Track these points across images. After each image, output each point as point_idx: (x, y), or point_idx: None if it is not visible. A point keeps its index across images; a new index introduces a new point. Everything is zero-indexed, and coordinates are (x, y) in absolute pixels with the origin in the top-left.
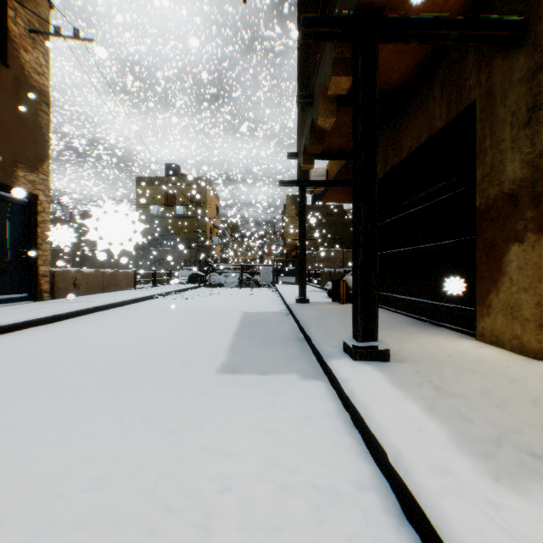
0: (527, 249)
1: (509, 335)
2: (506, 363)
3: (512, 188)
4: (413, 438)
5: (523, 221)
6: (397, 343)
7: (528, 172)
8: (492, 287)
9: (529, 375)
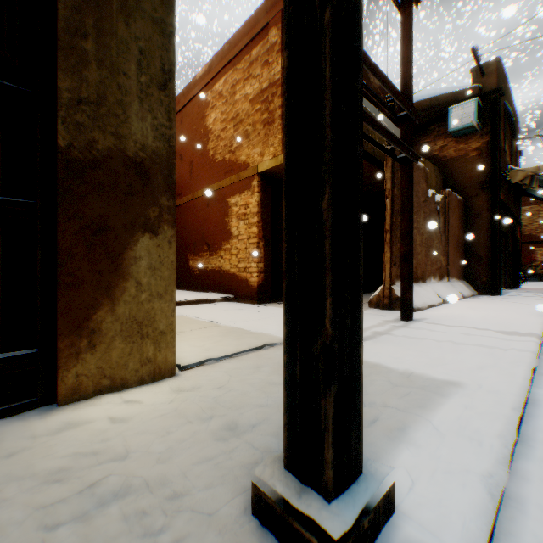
0: (165, 245)
1: (138, 363)
2: (209, 386)
3: (144, 158)
4: (485, 405)
5: (160, 209)
6: (124, 496)
7: (166, 150)
8: (105, 298)
9: (248, 377)
